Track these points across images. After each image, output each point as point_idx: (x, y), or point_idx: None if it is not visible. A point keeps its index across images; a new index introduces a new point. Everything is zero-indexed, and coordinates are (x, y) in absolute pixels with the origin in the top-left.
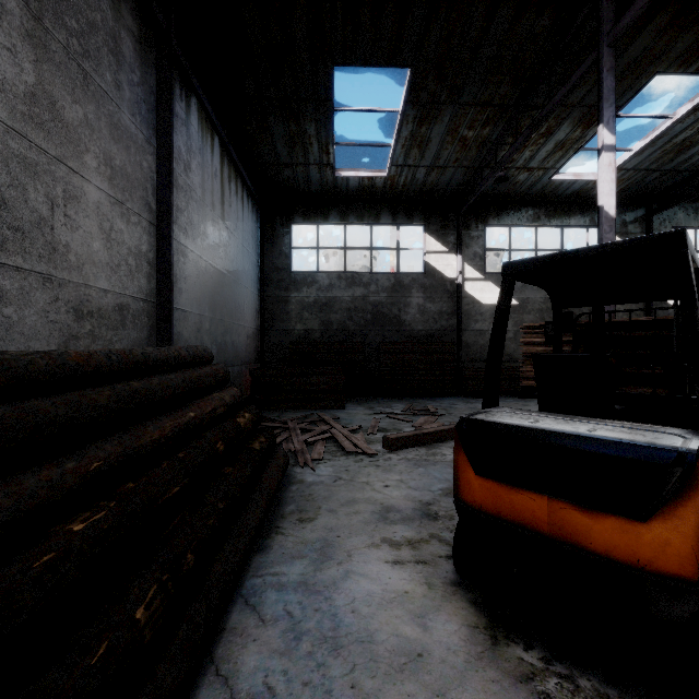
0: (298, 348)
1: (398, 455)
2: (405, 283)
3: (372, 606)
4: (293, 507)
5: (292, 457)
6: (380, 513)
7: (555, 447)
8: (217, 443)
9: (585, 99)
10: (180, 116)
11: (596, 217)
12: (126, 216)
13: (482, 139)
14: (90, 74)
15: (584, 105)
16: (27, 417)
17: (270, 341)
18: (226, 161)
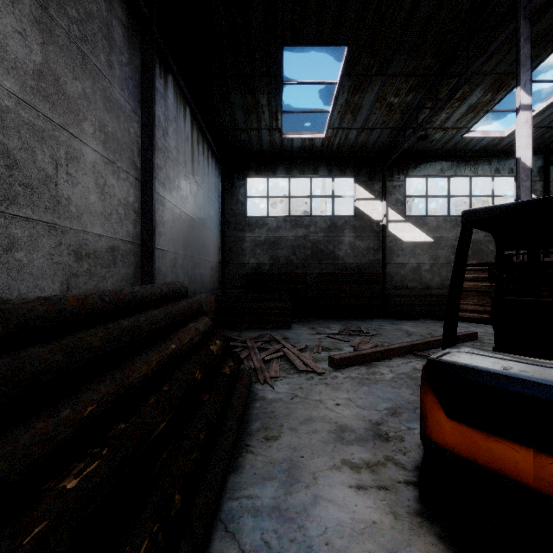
0: (252, 279)
1: (342, 374)
2: (339, 224)
3: (345, 538)
4: (258, 424)
5: (252, 374)
6: (336, 433)
7: (543, 400)
8: (196, 373)
9: (497, 68)
10: (160, 91)
11: (501, 168)
12: (116, 173)
13: (405, 104)
14: (87, 55)
15: (496, 73)
16: (25, 368)
17: (229, 272)
18: (195, 127)
